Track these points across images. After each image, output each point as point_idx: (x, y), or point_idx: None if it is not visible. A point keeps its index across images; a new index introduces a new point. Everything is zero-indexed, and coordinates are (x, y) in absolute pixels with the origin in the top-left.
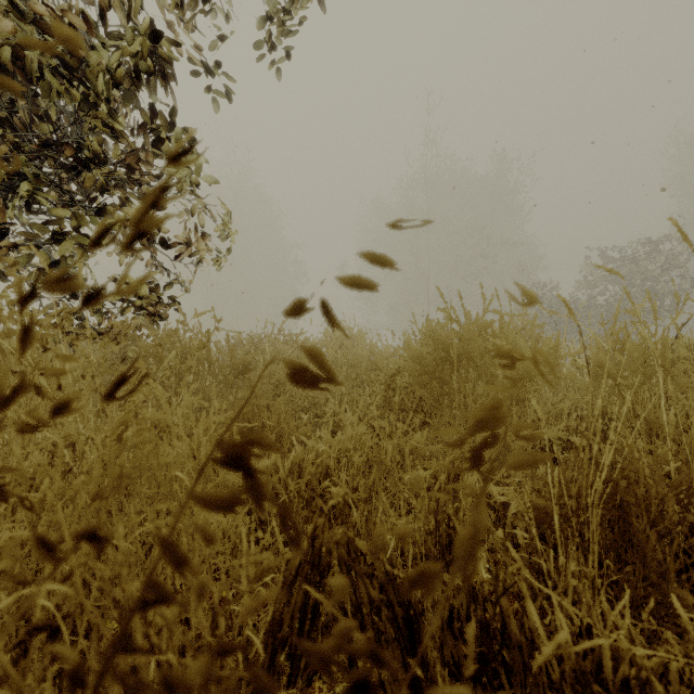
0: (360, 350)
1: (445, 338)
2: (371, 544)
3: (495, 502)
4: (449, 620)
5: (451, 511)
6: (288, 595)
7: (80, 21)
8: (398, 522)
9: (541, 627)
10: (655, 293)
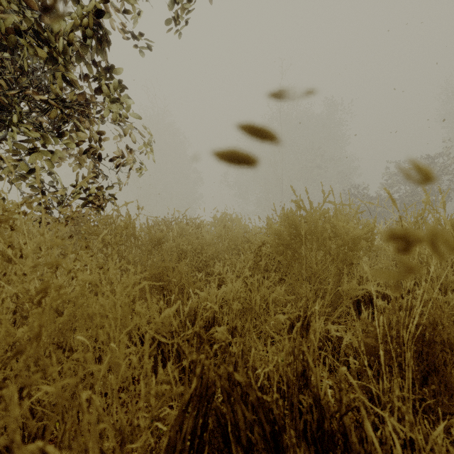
0: (237, 229)
1: (296, 221)
2: (245, 377)
3: (331, 336)
4: (303, 429)
5: (305, 349)
6: (182, 418)
7: (44, 2)
8: (265, 354)
9: (377, 443)
10: (432, 191)
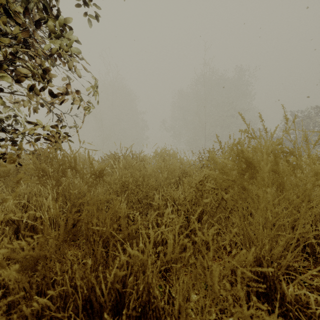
0: (175, 162)
1: (245, 154)
2: None
3: (305, 304)
4: None
5: None
6: None
7: None
8: None
9: None
10: None
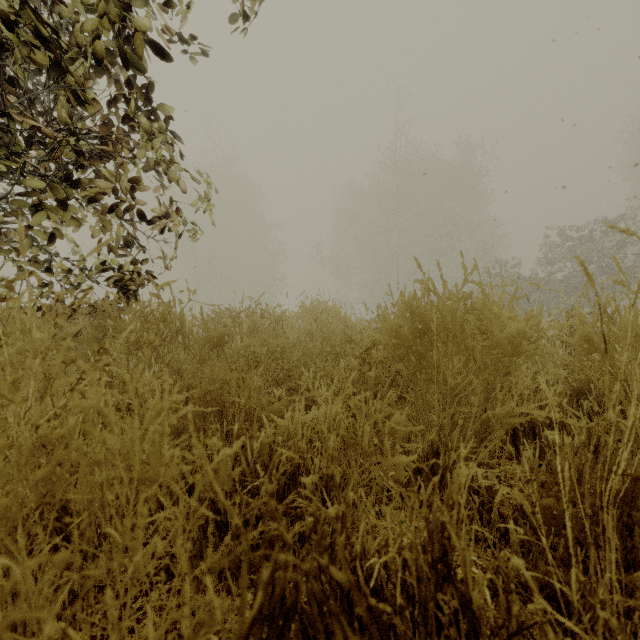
0: (334, 323)
1: (422, 311)
2: (349, 572)
3: (477, 485)
4: None
5: (446, 519)
6: None
7: None
8: (379, 523)
9: None
10: (611, 269)
